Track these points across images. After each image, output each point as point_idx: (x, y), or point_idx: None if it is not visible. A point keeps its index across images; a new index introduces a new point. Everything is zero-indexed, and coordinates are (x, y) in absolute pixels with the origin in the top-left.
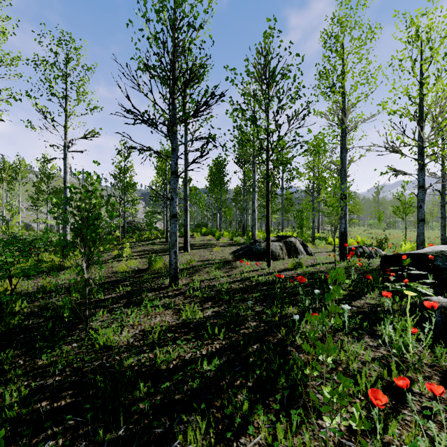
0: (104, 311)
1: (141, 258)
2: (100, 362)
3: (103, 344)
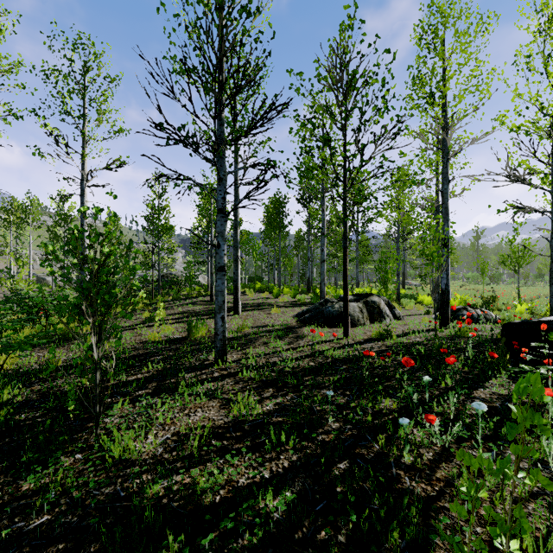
0: (124, 402)
1: (178, 323)
2: (112, 489)
3: (119, 456)
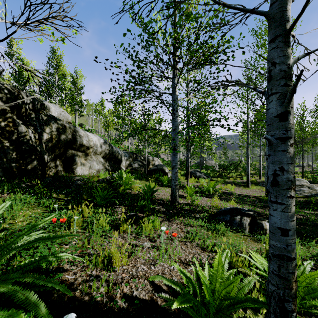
0: None
1: None
2: None
3: None
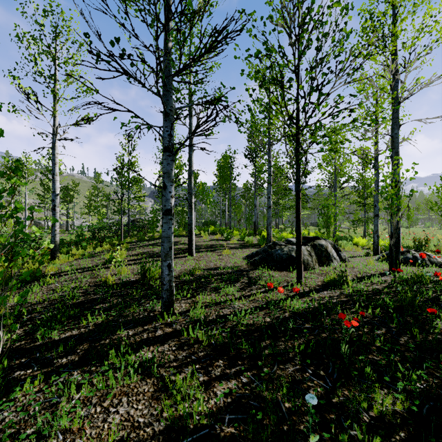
0: (30, 385)
1: (136, 264)
2: None
3: None
